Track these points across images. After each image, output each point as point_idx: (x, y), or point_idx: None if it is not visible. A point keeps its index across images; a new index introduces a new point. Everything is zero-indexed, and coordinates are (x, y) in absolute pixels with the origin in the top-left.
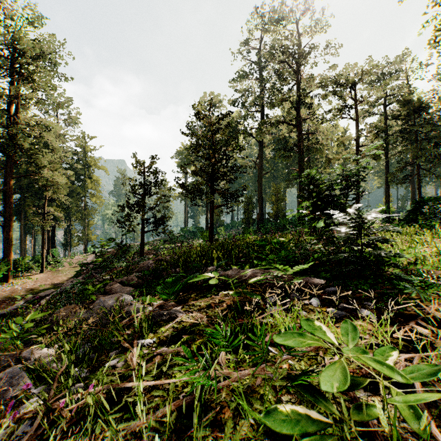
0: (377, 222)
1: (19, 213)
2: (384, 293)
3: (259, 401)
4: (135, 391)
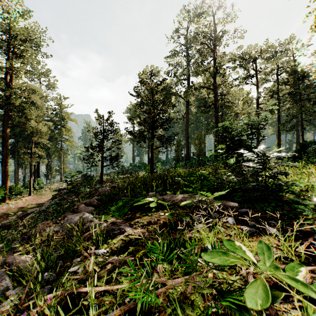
0: (271, 159)
1: (14, 152)
2: (284, 213)
3: (190, 307)
4: (90, 295)
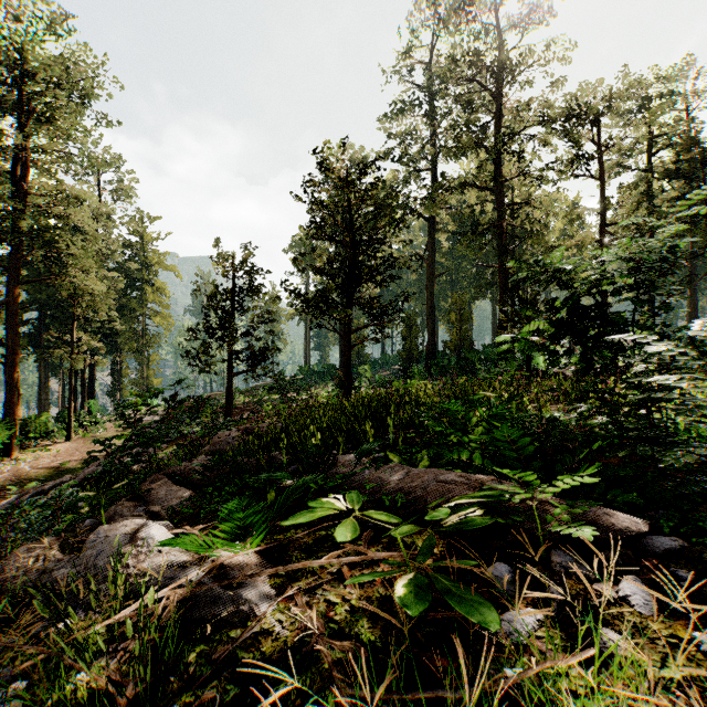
0: None
1: (37, 342)
2: None
3: None
4: None
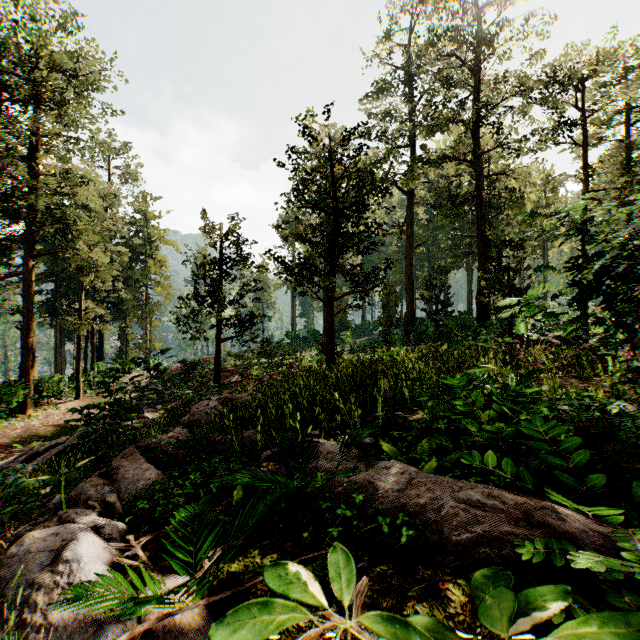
0: None
1: (53, 310)
2: None
3: None
4: None
